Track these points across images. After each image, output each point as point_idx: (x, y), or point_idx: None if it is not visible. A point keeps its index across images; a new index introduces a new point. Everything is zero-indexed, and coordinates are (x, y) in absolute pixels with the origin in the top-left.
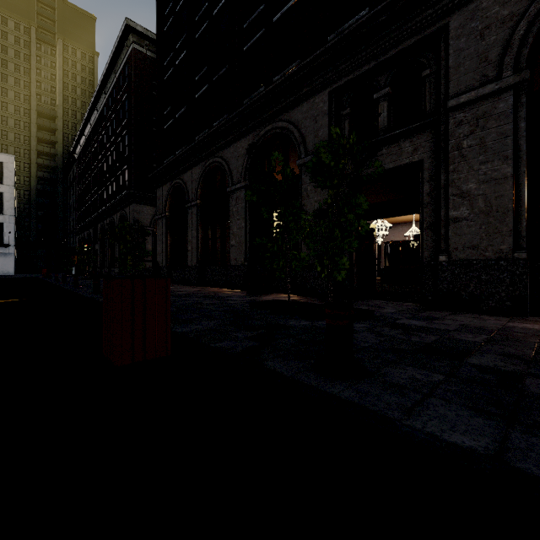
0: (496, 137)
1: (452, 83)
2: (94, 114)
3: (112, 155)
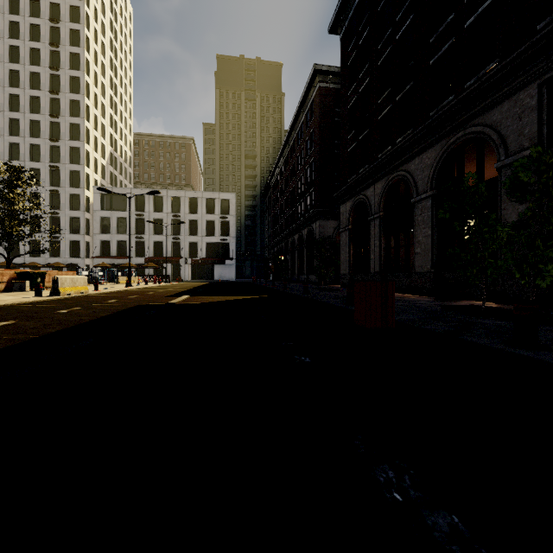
0: None
1: None
2: (286, 149)
3: (301, 181)
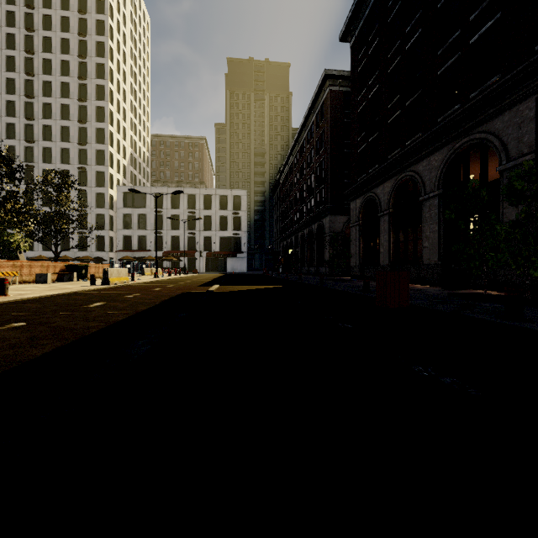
0: None
1: None
2: (295, 147)
3: (311, 178)
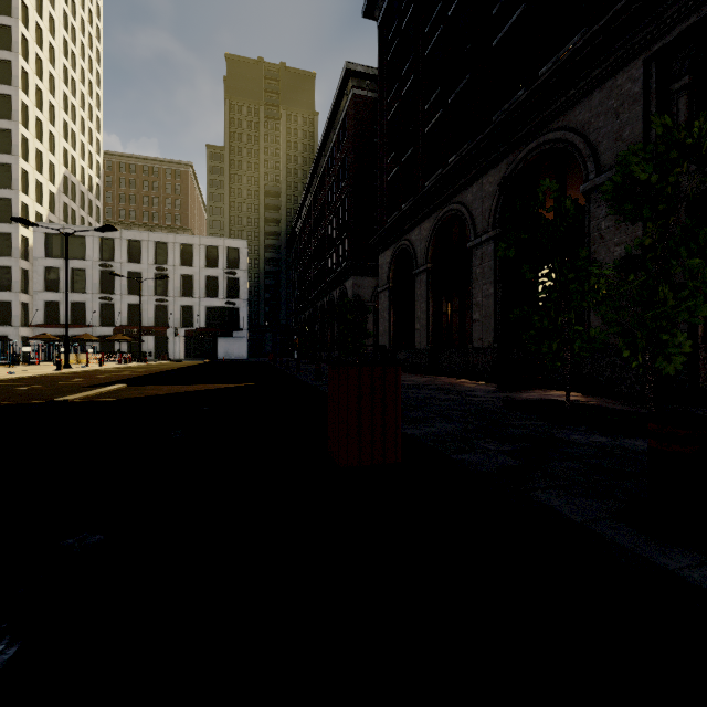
0: None
1: None
2: (314, 181)
3: (331, 224)
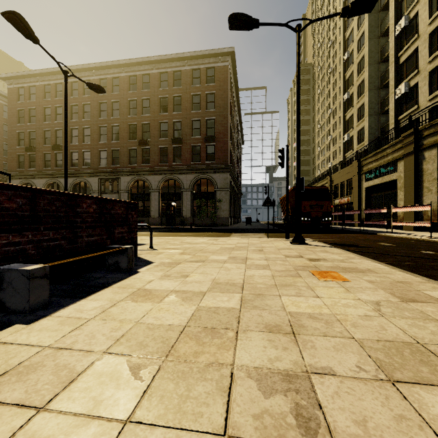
0: (126, 199)
1: (121, 188)
2: None
3: None
